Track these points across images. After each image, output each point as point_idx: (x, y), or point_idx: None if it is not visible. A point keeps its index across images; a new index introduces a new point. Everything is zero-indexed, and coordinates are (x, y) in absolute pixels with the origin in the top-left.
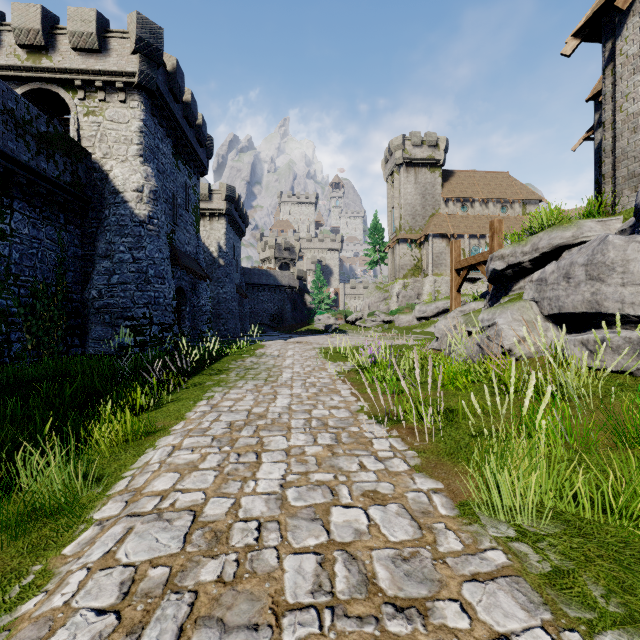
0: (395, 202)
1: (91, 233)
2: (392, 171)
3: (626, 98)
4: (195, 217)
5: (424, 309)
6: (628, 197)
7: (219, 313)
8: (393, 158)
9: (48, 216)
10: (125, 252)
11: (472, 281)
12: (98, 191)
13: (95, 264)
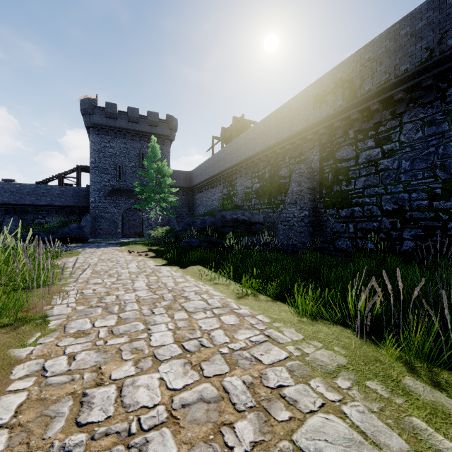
0: None
1: None
2: None
3: None
4: None
5: None
6: None
7: None
8: None
9: None
10: None
11: None
12: None
13: None
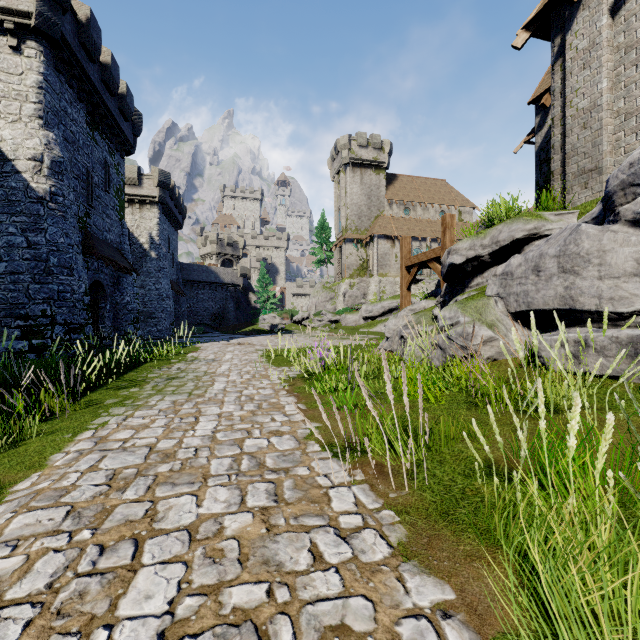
0: (342, 201)
1: None
2: (339, 170)
3: (576, 93)
4: (118, 201)
5: (370, 309)
6: (578, 194)
7: (151, 312)
8: (340, 157)
9: None
10: (16, 234)
11: (414, 282)
12: None
13: None
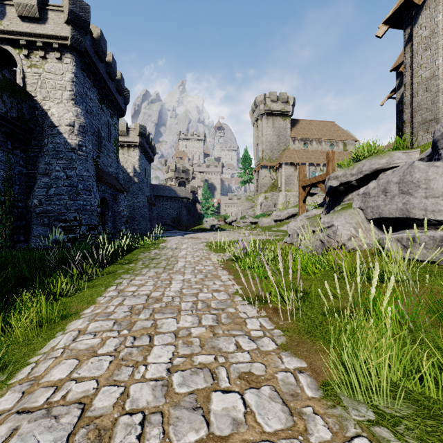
0: (259, 140)
1: (33, 156)
2: (257, 118)
3: (420, 67)
4: (115, 147)
5: (279, 214)
6: (422, 136)
7: (134, 217)
8: (258, 109)
9: None
10: (60, 171)
11: (311, 195)
12: (39, 125)
13: (36, 180)
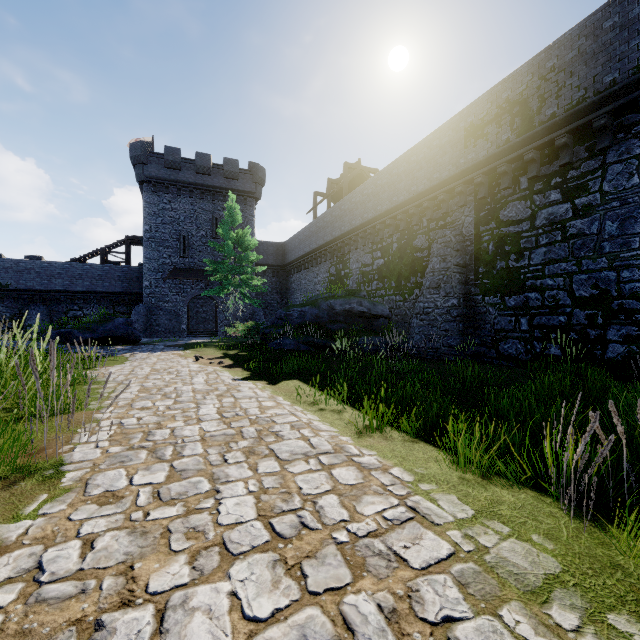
0: None
1: None
2: None
3: None
4: None
5: None
6: None
7: None
8: None
9: None
10: None
11: None
12: None
13: None
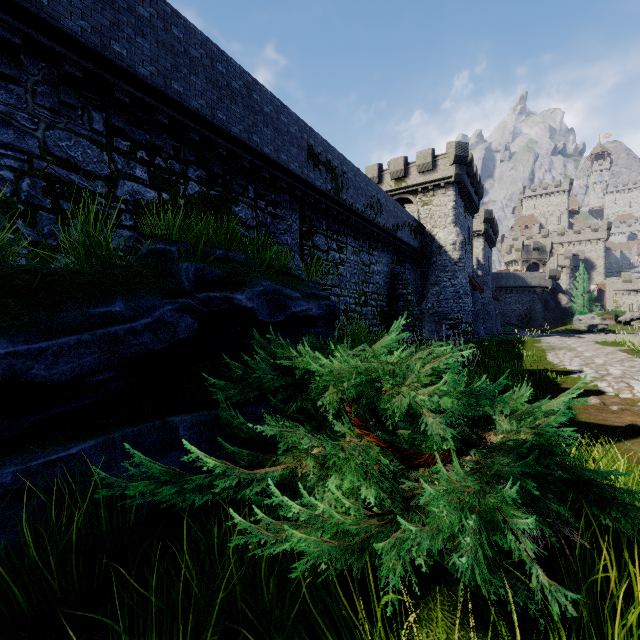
0: None
1: (425, 272)
2: None
3: None
4: (471, 246)
5: None
6: None
7: None
8: None
9: (412, 267)
10: (447, 281)
11: None
12: (429, 247)
13: (428, 289)
